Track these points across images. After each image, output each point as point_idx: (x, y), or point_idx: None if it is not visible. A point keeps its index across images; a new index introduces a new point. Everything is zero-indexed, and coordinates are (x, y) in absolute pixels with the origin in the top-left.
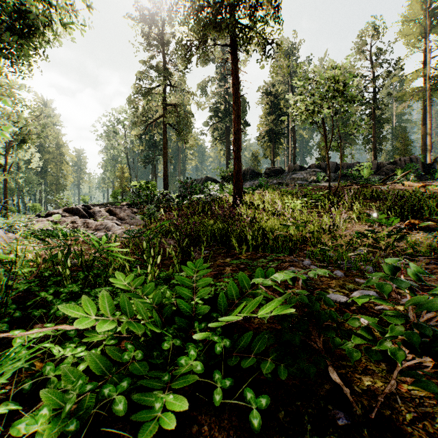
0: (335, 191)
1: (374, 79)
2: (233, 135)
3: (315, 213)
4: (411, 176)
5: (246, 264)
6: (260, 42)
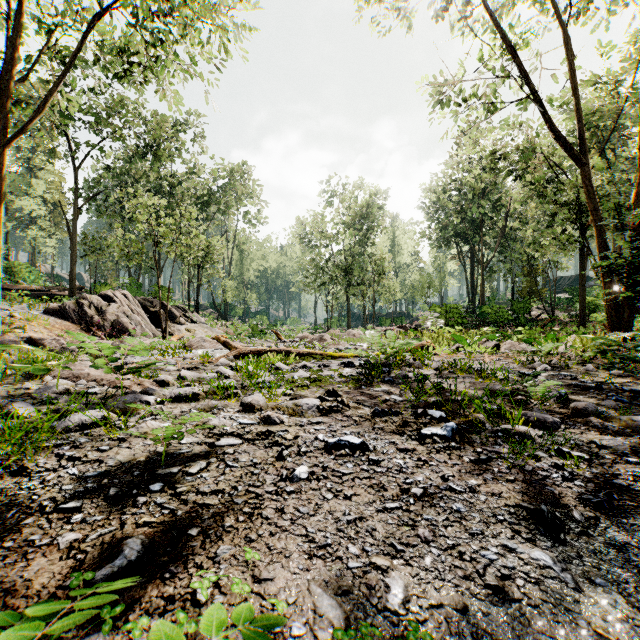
0: None
1: None
2: None
3: None
4: None
5: None
6: None
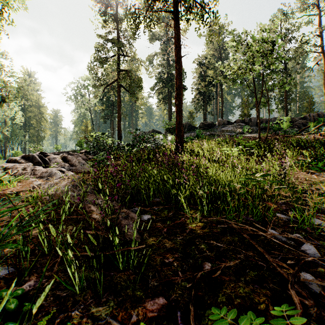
0: (264, 140)
1: (287, 51)
2: (175, 91)
3: (253, 160)
4: (323, 128)
5: (211, 255)
6: (198, 13)
